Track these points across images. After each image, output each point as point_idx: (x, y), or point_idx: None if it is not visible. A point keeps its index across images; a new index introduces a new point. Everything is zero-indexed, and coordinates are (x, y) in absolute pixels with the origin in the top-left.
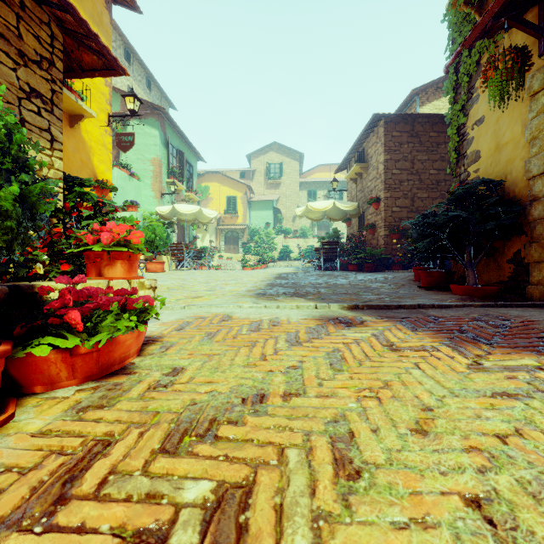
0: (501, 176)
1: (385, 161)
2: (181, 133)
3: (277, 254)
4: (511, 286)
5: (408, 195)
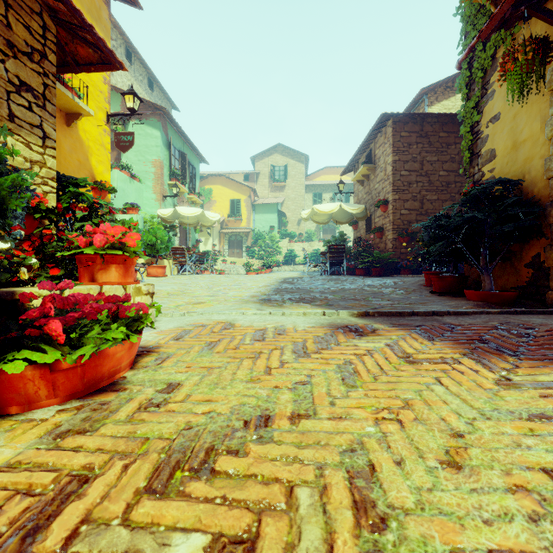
0: (519, 175)
1: (393, 163)
2: (183, 134)
3: (282, 258)
4: (529, 292)
5: (417, 197)
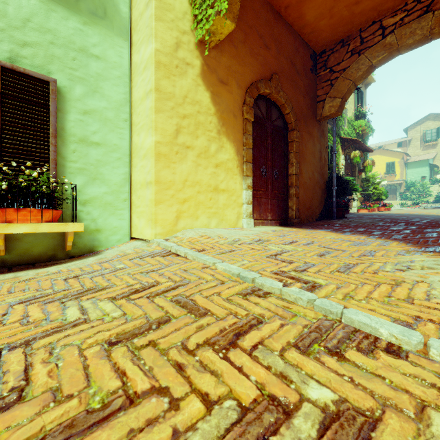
0: None
1: None
2: None
3: (432, 199)
4: None
5: None
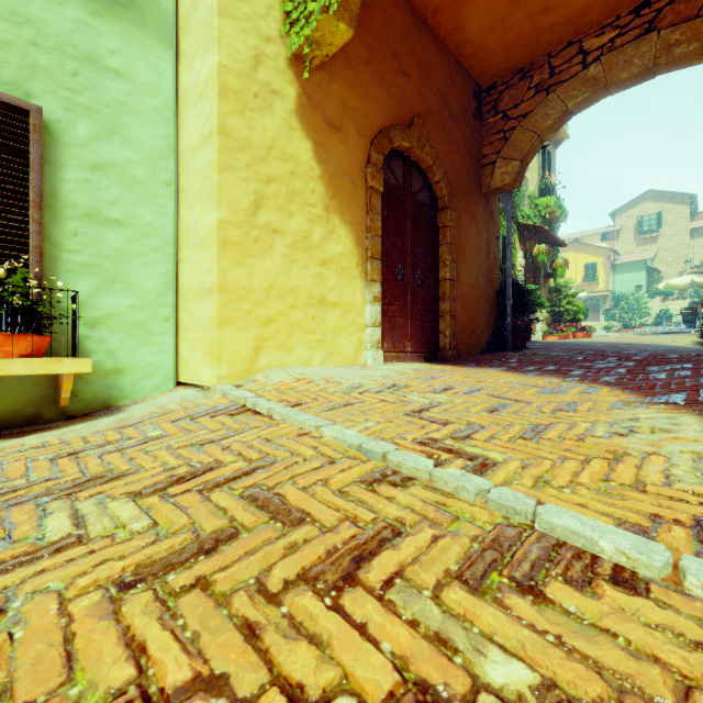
0: None
1: None
2: None
3: (651, 320)
4: None
5: None
